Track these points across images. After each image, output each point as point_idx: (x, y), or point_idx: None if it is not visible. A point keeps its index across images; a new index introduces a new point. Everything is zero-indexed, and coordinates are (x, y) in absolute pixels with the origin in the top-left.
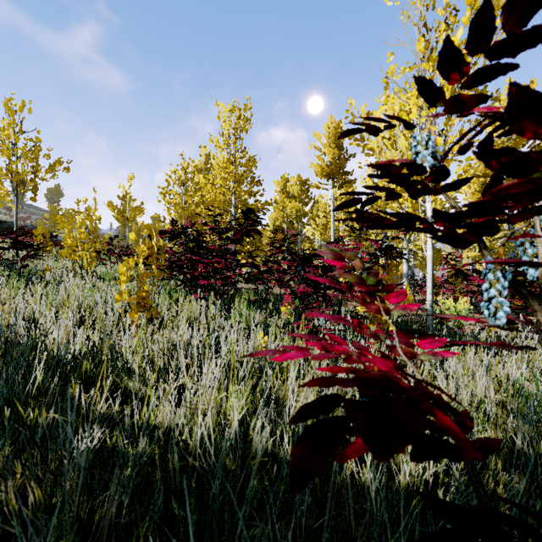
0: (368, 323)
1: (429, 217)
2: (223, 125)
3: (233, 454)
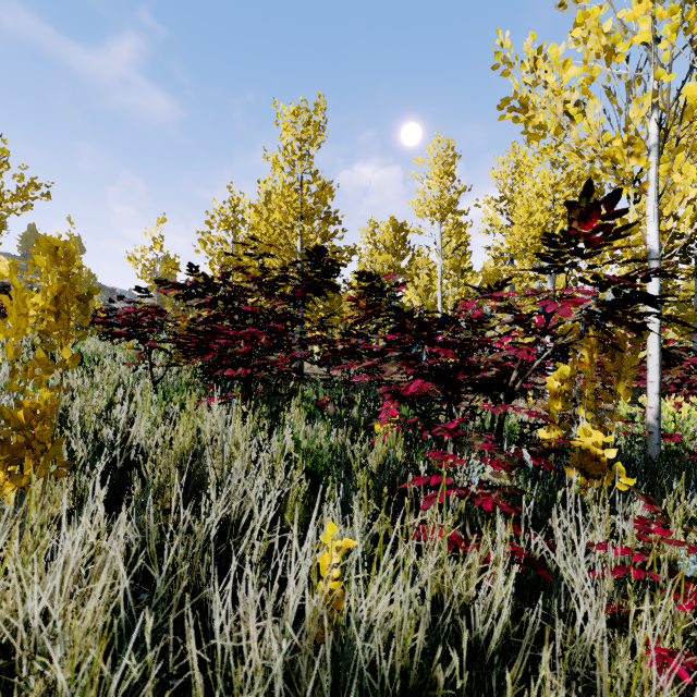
0: (567, 468)
1: (654, 250)
2: (284, 135)
3: None
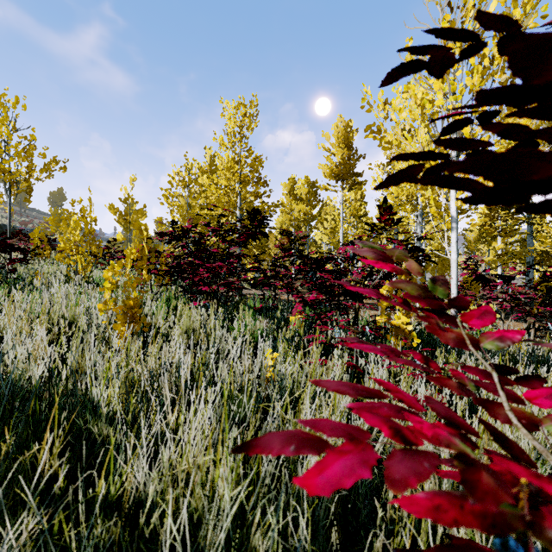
0: (389, 336)
1: (454, 216)
2: (228, 123)
3: (227, 551)
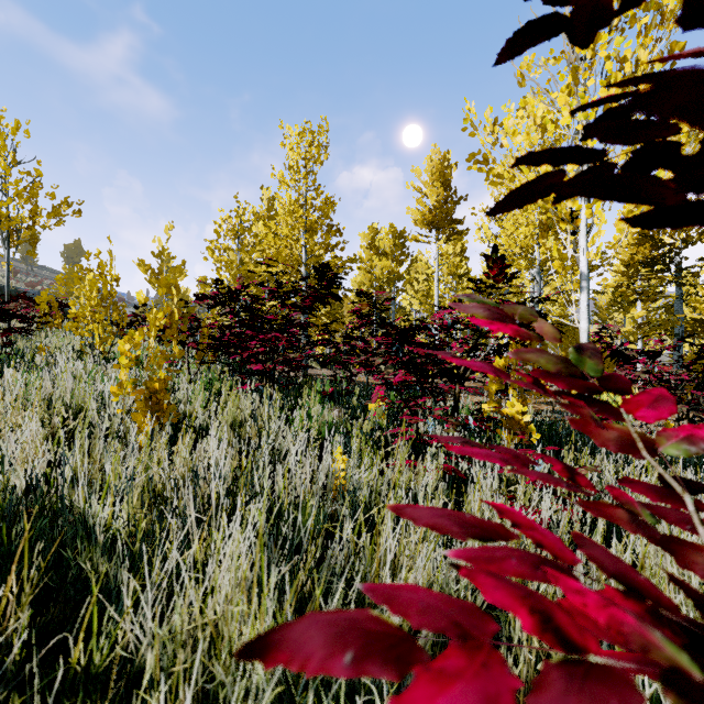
0: (500, 429)
1: (584, 272)
2: (290, 154)
3: None
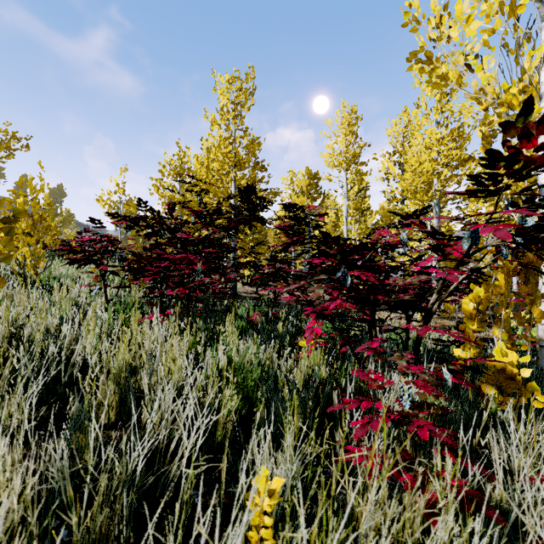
0: (484, 385)
1: None
2: (221, 99)
3: None
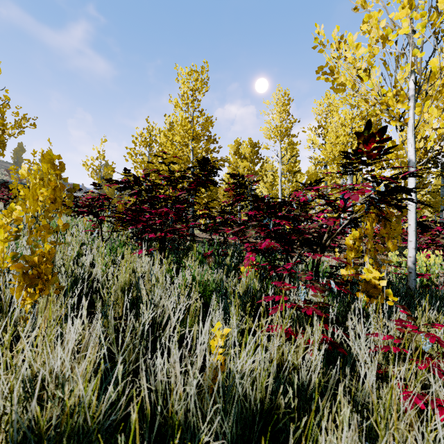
0: (358, 292)
1: (412, 160)
2: (182, 87)
3: None
